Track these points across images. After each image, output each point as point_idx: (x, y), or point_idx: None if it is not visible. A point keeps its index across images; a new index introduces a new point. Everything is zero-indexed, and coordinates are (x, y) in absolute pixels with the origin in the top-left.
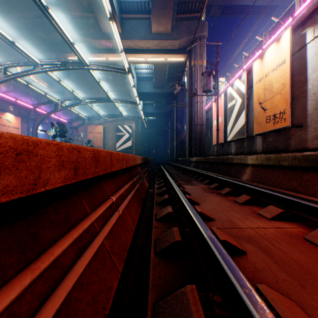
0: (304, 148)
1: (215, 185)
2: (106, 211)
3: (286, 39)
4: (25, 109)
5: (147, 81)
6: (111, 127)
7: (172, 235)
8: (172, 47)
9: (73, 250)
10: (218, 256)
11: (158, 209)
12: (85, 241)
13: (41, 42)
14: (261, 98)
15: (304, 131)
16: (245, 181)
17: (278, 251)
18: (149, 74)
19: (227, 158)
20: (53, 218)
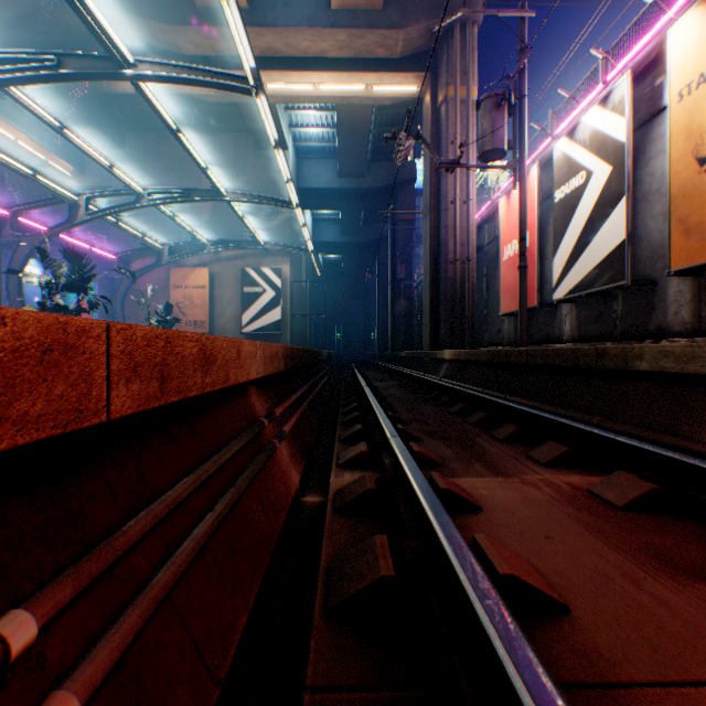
0: None
1: (633, 490)
2: None
3: None
4: None
5: (321, 159)
6: (230, 274)
7: None
8: (387, 52)
9: None
10: None
11: None
12: None
13: (29, 35)
14: None
15: None
16: None
17: None
18: (327, 142)
19: (600, 351)
20: None
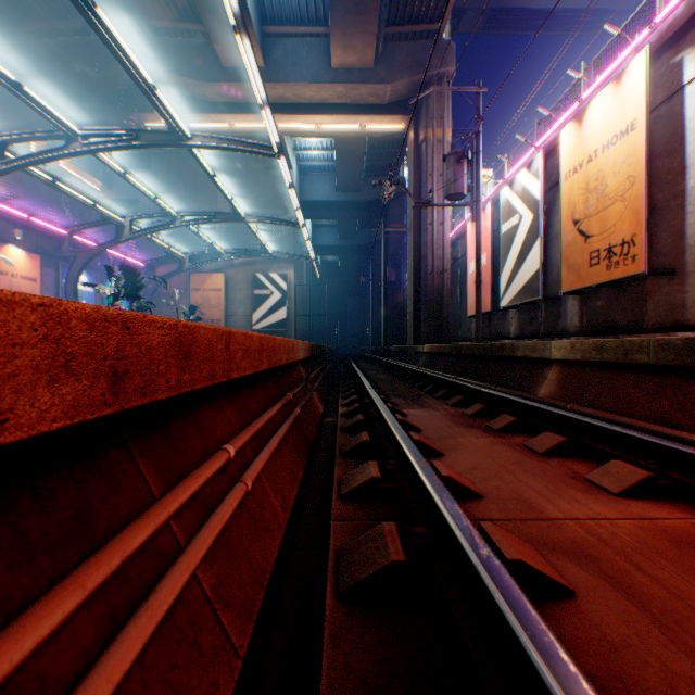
0: (678, 323)
1: (476, 408)
2: (209, 484)
3: (637, 74)
4: (49, 236)
5: (321, 175)
6: (242, 278)
7: (380, 545)
8: (377, 99)
9: (90, 622)
10: (519, 630)
11: (345, 468)
12: (137, 584)
13: (86, 88)
14: (577, 210)
15: (679, 284)
16: (545, 398)
17: (656, 588)
18: (326, 161)
19: (503, 345)
20: (28, 527)
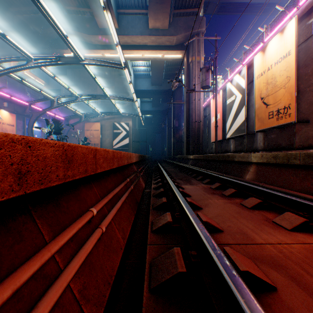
0: (310, 145)
1: (217, 185)
2: (81, 230)
3: (291, 29)
4: (20, 105)
5: (144, 78)
6: (108, 125)
7: (172, 261)
8: (170, 43)
9: None
10: None
11: (154, 215)
12: (28, 300)
13: (36, 38)
14: (263, 92)
15: (311, 127)
16: (249, 180)
17: None
18: (147, 72)
19: (228, 155)
20: None
